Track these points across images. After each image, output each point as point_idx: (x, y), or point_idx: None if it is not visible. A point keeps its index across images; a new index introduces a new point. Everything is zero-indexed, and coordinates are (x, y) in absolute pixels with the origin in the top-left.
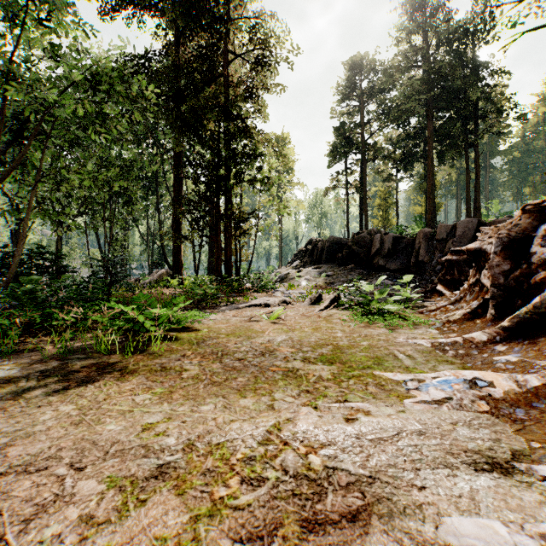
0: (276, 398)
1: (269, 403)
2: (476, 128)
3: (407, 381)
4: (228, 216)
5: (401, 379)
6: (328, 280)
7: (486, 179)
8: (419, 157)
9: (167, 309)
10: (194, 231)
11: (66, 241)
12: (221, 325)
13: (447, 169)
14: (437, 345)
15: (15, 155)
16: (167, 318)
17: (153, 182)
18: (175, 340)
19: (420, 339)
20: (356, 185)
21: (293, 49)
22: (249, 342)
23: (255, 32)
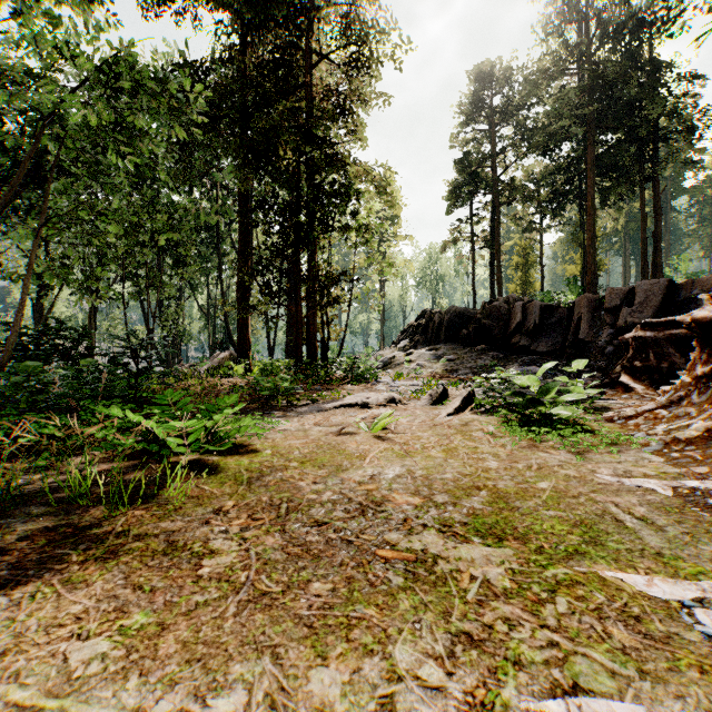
0: (400, 669)
1: (382, 692)
2: (656, 154)
3: (690, 607)
4: (311, 278)
5: (671, 596)
6: (449, 366)
7: (666, 227)
8: (573, 197)
9: (208, 415)
10: (265, 299)
11: (107, 315)
12: (294, 441)
13: (612, 213)
14: (685, 493)
15: (35, 202)
16: (206, 432)
17: (215, 237)
18: (212, 474)
19: (644, 479)
20: (485, 237)
21: (402, 42)
22: (338, 480)
23: (349, 22)
